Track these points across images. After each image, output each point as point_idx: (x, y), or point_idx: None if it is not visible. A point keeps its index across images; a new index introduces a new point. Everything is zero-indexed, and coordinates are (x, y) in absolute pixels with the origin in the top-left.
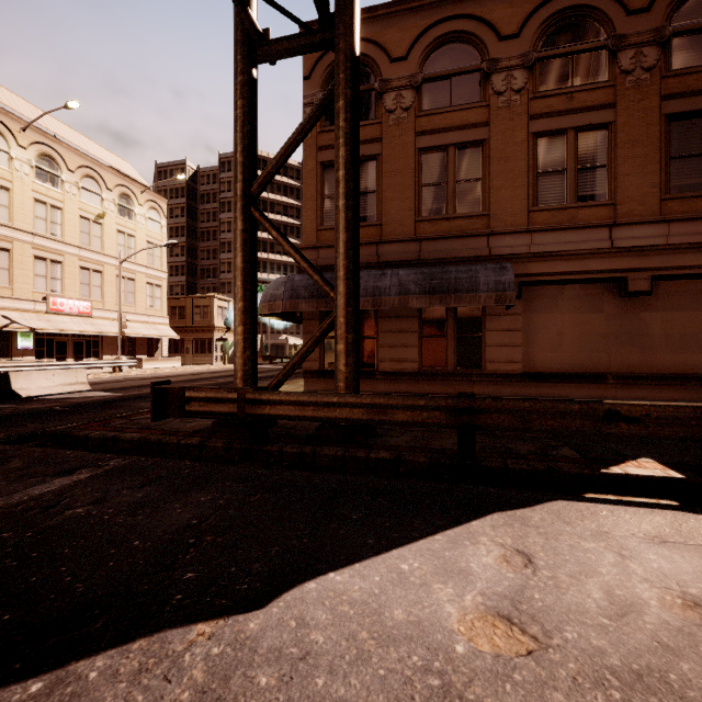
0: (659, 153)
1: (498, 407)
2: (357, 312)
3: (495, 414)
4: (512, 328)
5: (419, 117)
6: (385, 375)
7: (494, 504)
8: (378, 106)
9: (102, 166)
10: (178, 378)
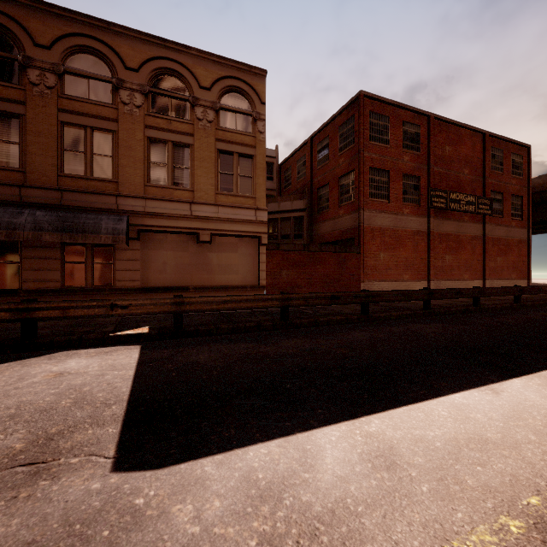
0: (215, 168)
1: (47, 306)
2: None
3: (46, 310)
4: (134, 259)
5: (62, 98)
6: (29, 293)
7: (16, 359)
8: (22, 76)
9: None
10: None
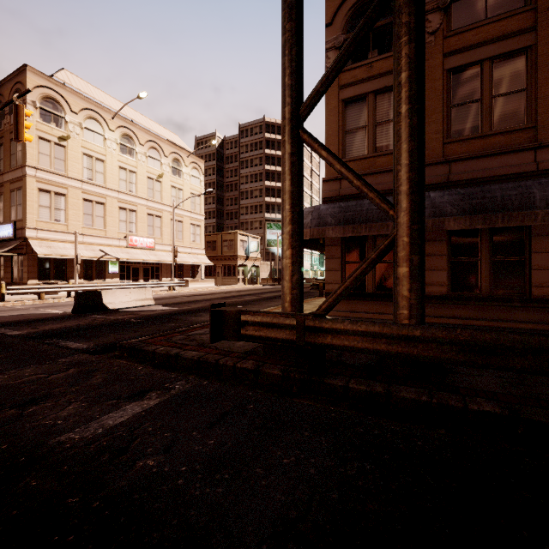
0: None
1: None
2: (422, 230)
3: None
4: None
5: (448, 38)
6: None
7: None
8: None
9: (161, 139)
10: (214, 296)
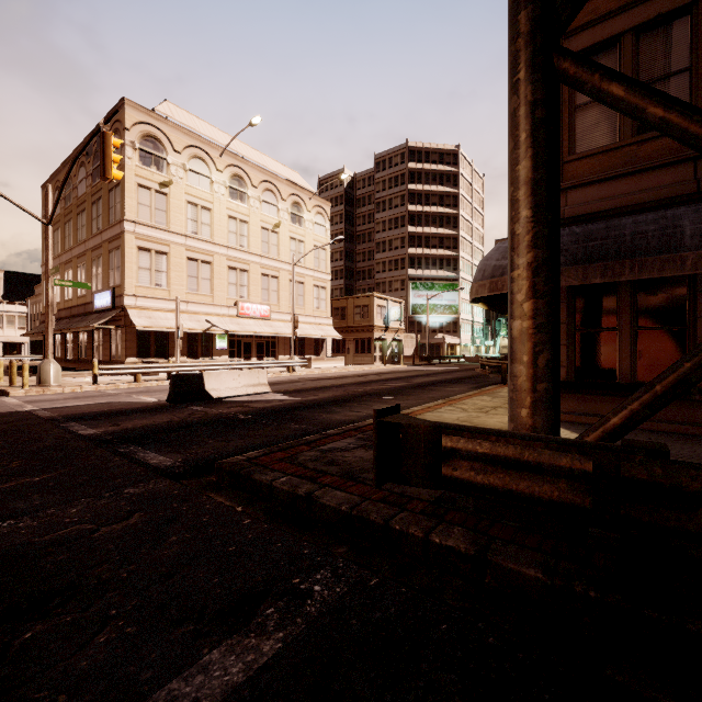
0: None
1: None
2: None
3: None
4: None
5: None
6: None
7: None
8: None
9: (278, 178)
10: (346, 380)
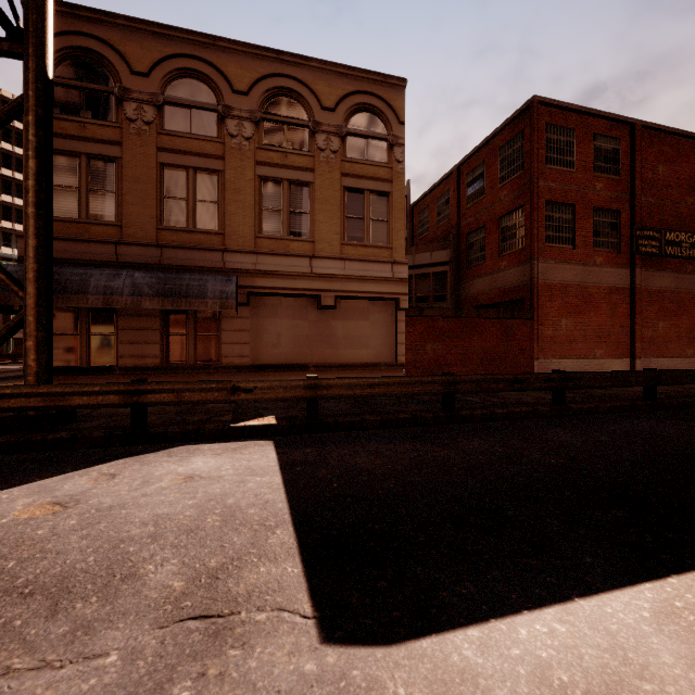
0: (340, 211)
1: (160, 388)
2: (50, 312)
3: (159, 393)
4: (243, 329)
5: (161, 135)
6: (126, 371)
7: (130, 454)
8: (118, 111)
9: None
10: None
